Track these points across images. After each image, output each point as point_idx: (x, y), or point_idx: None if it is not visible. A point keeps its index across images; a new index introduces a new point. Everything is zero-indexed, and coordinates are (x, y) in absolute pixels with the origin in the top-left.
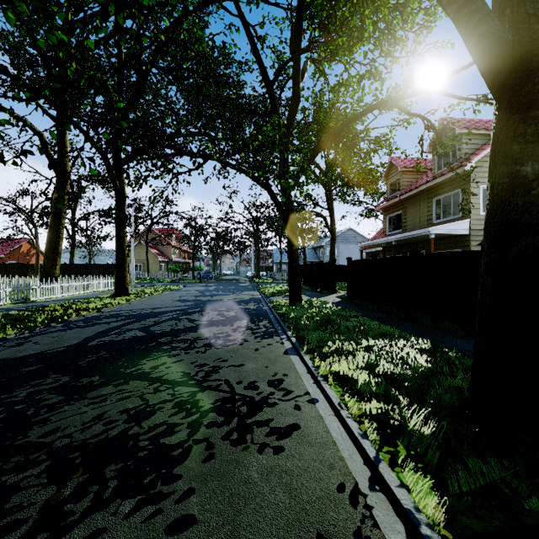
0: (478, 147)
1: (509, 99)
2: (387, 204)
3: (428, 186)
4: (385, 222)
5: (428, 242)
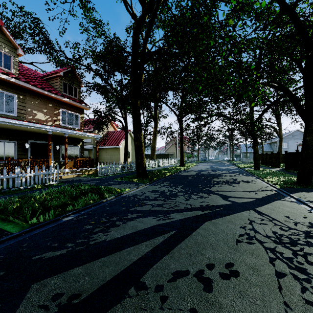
0: None
1: (305, 124)
2: None
3: None
4: None
5: None
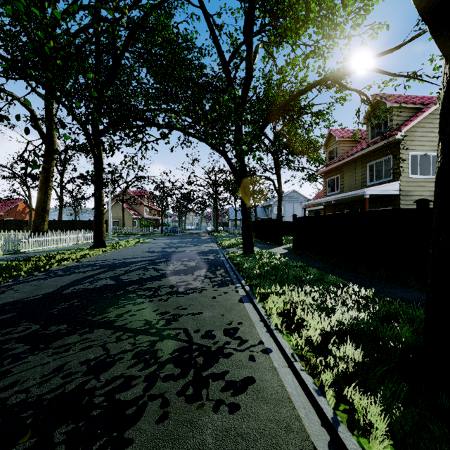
0: (407, 119)
1: None
2: (327, 169)
3: (362, 153)
4: (325, 185)
5: (362, 202)
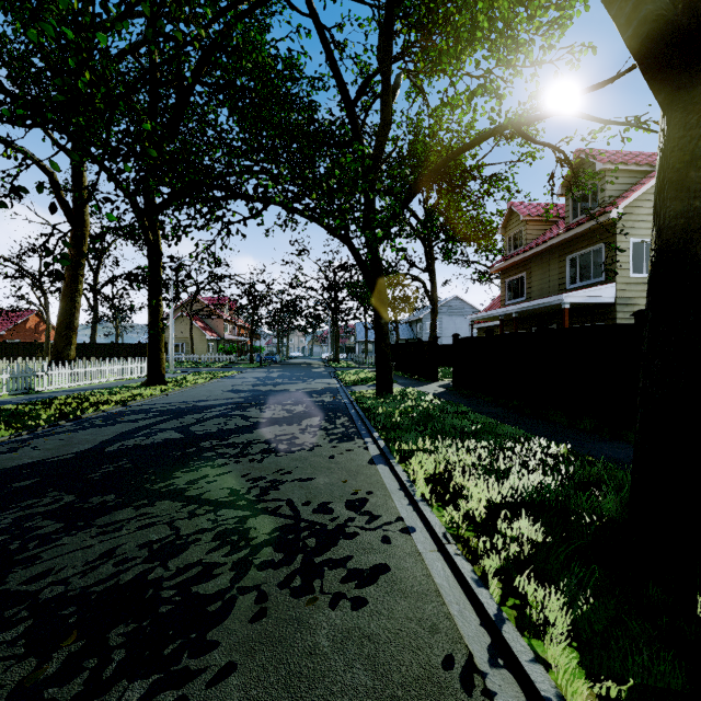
0: (627, 188)
1: (684, 108)
2: (506, 264)
3: (560, 240)
4: (503, 288)
5: (560, 314)
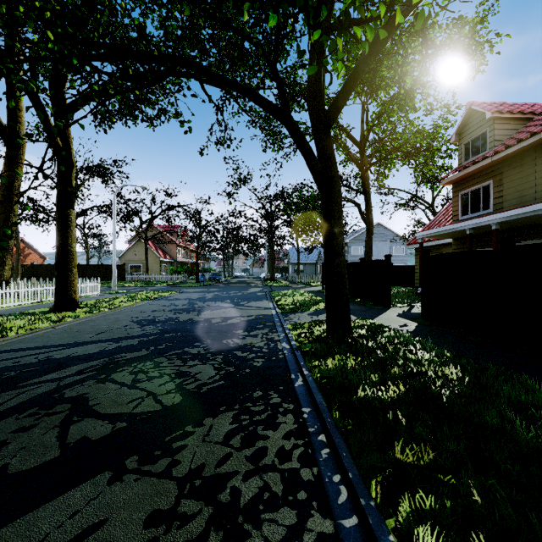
0: None
1: None
2: (465, 172)
3: None
4: (456, 202)
5: None
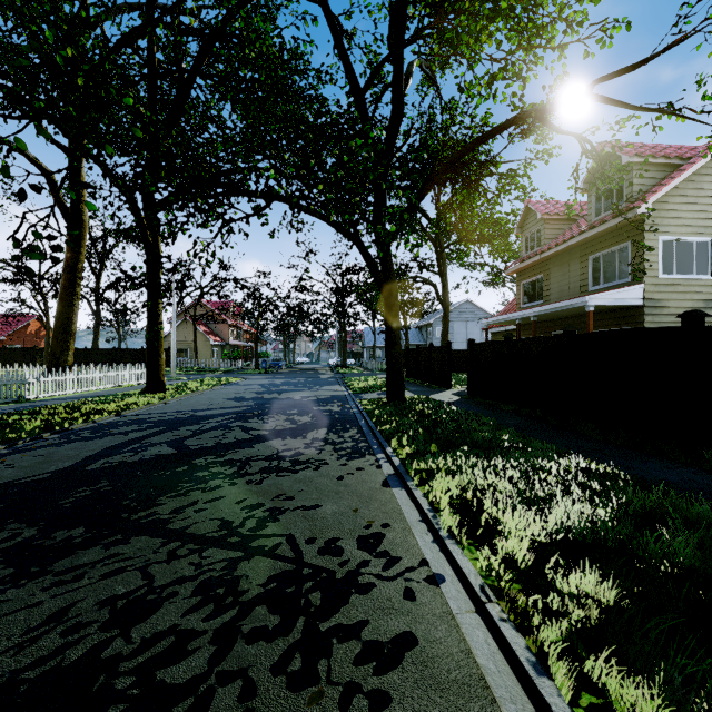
0: (655, 183)
1: None
2: (523, 265)
3: (582, 239)
4: (519, 291)
5: (581, 318)
